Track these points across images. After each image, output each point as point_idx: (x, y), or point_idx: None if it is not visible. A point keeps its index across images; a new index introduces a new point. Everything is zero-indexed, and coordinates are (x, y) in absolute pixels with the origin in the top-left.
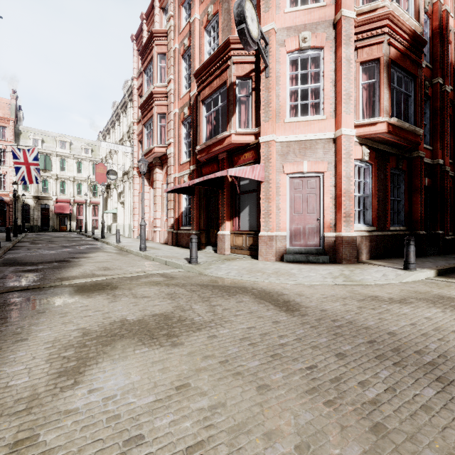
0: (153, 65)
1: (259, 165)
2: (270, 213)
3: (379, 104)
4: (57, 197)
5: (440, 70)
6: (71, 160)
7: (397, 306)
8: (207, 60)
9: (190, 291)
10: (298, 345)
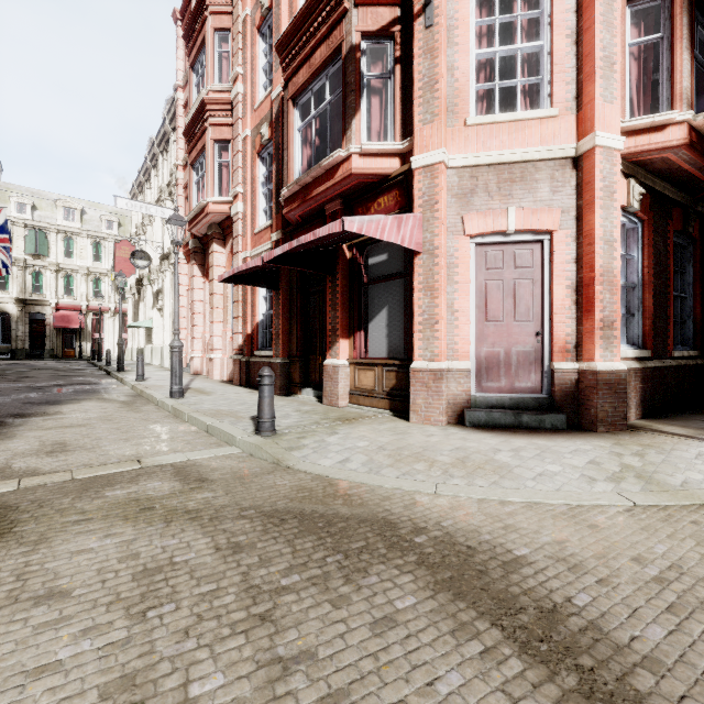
0: (207, 51)
1: (411, 215)
2: (435, 321)
3: (669, 86)
4: (58, 301)
5: None
6: (83, 239)
7: None
8: (302, 8)
9: (222, 553)
10: None
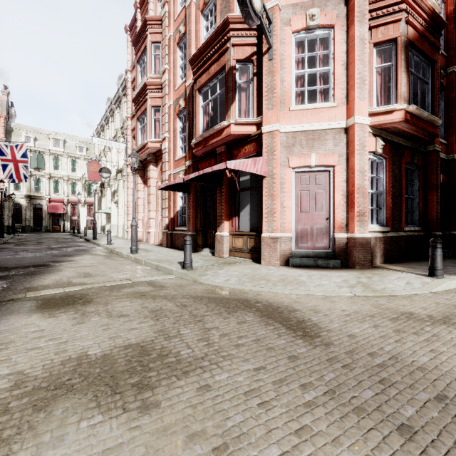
0: (147, 54)
1: (261, 158)
2: (274, 212)
3: (395, 90)
4: (50, 196)
5: (455, 58)
6: (65, 158)
7: (444, 329)
8: (204, 43)
9: (180, 307)
10: (333, 405)
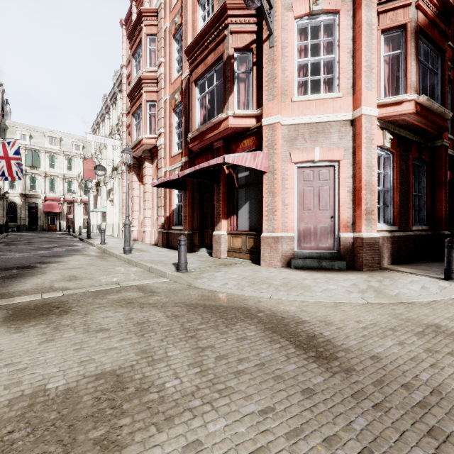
0: (142, 47)
1: (261, 152)
2: (275, 210)
3: (405, 80)
4: (46, 195)
5: None
6: (61, 156)
7: None
8: (201, 32)
9: (170, 318)
10: None
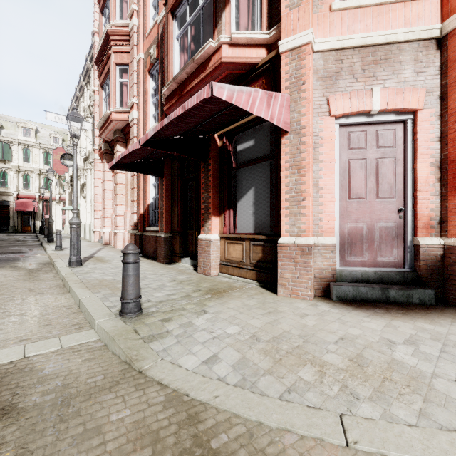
0: None
1: (279, 94)
2: (303, 197)
3: None
4: (18, 192)
5: None
6: (36, 150)
7: None
8: None
9: None
10: None
